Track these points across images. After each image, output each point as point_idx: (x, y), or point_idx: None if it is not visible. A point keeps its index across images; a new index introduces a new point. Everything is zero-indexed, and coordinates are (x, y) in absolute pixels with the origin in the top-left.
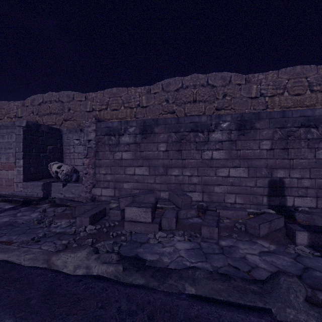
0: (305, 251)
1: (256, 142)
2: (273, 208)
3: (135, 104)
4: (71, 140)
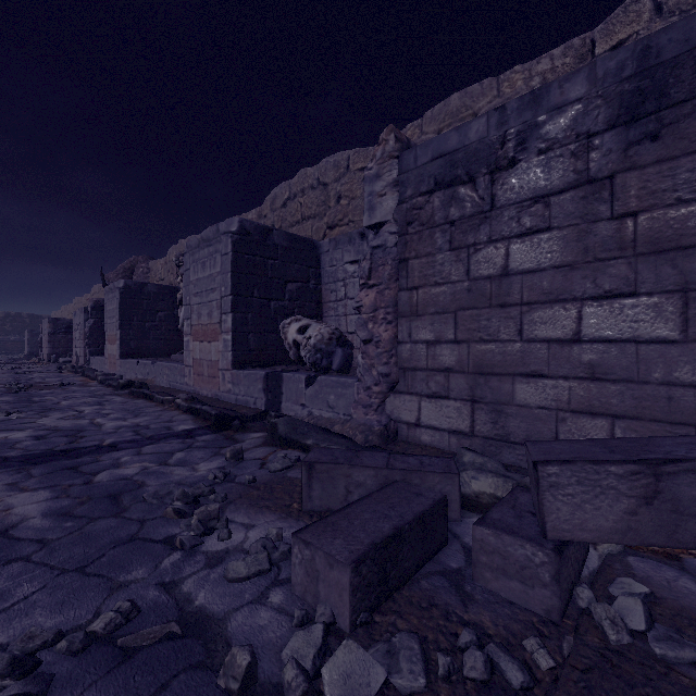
0: None
1: None
2: None
3: None
4: (338, 267)
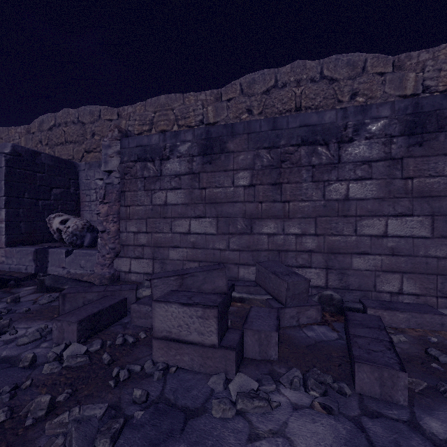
0: None
1: None
2: None
3: (195, 120)
4: (91, 180)
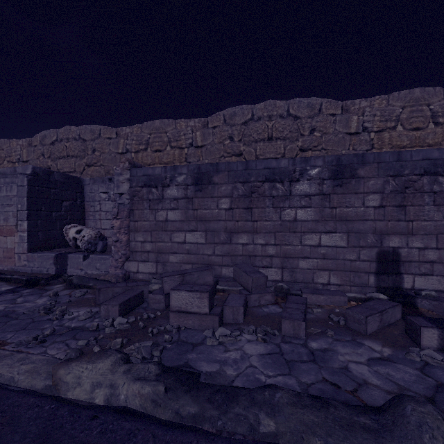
0: (436, 358)
1: (359, 197)
2: (383, 291)
3: (186, 143)
4: (96, 194)
